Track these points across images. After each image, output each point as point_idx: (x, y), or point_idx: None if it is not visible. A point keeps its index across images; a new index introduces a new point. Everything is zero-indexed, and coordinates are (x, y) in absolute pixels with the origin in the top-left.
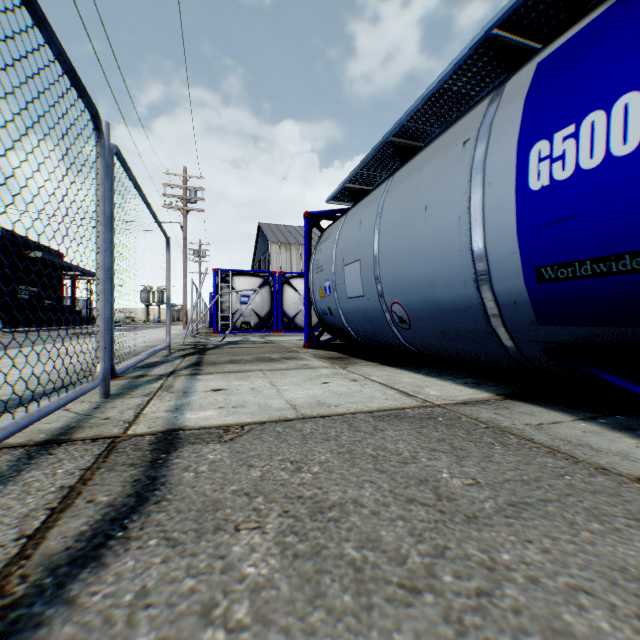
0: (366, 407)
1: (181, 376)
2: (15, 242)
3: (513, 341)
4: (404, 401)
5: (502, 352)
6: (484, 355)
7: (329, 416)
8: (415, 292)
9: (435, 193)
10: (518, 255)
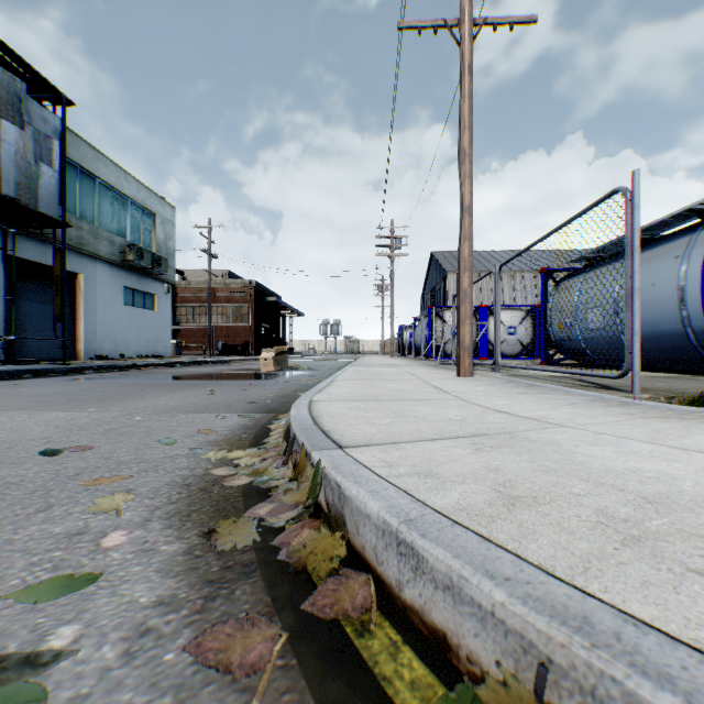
0: None
1: (504, 370)
2: (259, 291)
3: (702, 349)
4: (641, 375)
5: (697, 355)
6: (688, 358)
7: None
8: (644, 327)
9: (657, 278)
10: (700, 312)
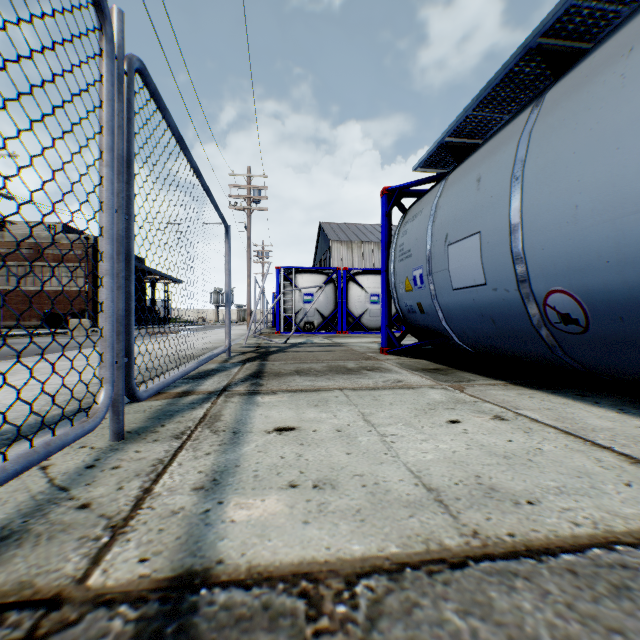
0: (609, 514)
1: (235, 396)
2: None
3: None
4: None
5: None
6: None
7: (549, 551)
8: (614, 270)
9: None
10: None
